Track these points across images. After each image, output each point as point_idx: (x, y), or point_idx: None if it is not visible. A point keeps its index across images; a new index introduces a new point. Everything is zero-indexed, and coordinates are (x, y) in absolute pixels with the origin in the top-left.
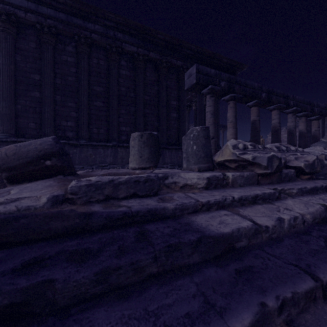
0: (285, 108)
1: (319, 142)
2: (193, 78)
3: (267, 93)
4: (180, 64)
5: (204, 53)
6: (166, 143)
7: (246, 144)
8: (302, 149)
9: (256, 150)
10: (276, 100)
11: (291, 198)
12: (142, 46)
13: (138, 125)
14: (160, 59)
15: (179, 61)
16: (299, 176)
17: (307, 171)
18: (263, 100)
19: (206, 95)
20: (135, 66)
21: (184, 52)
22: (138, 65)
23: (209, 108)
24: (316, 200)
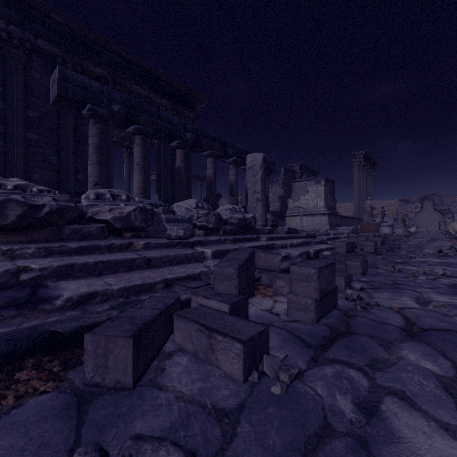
0: (225, 157)
1: (224, 197)
2: (56, 87)
3: (195, 134)
4: (101, 73)
5: (142, 66)
6: (73, 193)
7: (4, 184)
8: (139, 199)
9: (16, 193)
10: (209, 145)
11: (4, 261)
12: (19, 22)
13: (10, 158)
14: (60, 54)
15: (98, 68)
16: (122, 234)
17: (117, 227)
18: (189, 142)
19: (90, 120)
20: (3, 53)
21: (109, 56)
22: (9, 53)
23: (91, 138)
24: (43, 261)
